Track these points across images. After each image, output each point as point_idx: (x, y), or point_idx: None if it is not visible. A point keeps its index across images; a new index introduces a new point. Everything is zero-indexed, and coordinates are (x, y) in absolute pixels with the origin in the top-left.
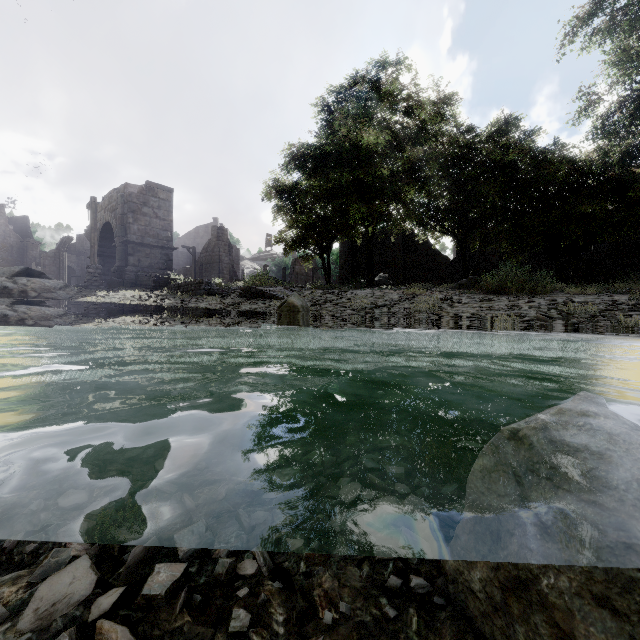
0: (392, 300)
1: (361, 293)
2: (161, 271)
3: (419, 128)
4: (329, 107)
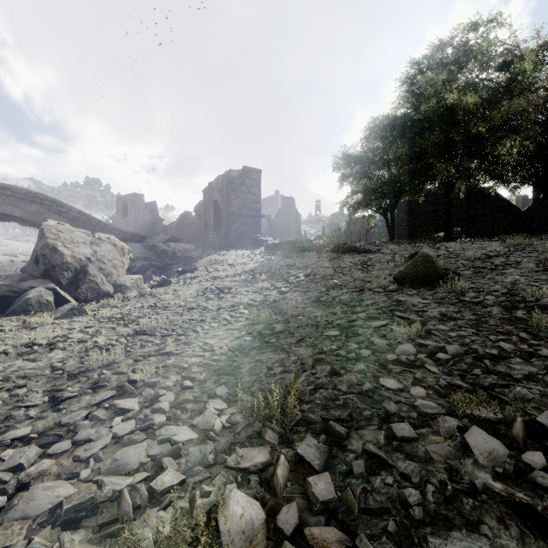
0: (500, 251)
1: (452, 246)
2: (253, 235)
3: (508, 80)
4: (411, 79)
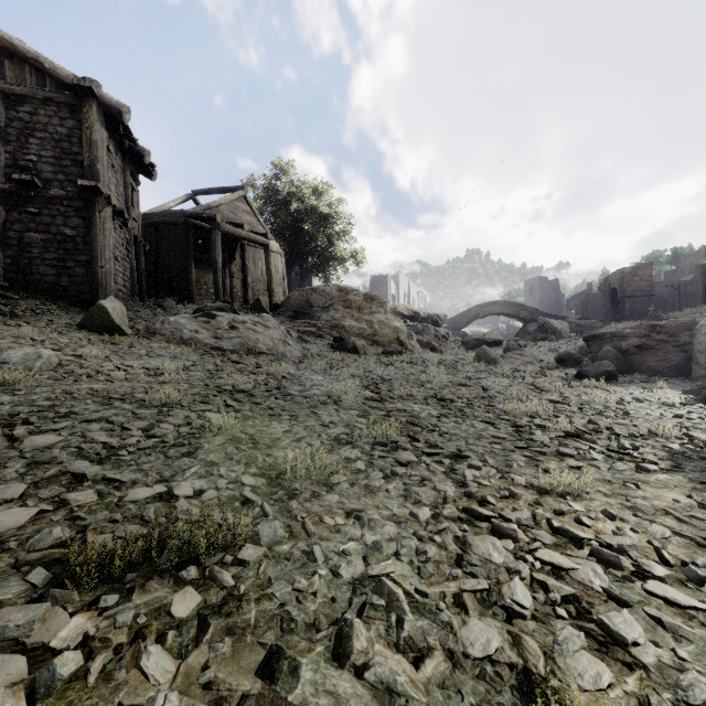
0: None
1: None
2: (644, 309)
3: None
4: None
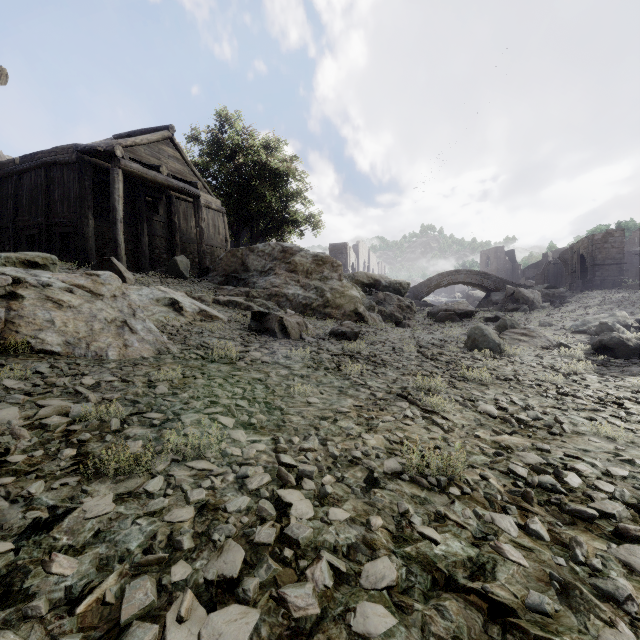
0: None
1: None
2: (615, 277)
3: None
4: None
